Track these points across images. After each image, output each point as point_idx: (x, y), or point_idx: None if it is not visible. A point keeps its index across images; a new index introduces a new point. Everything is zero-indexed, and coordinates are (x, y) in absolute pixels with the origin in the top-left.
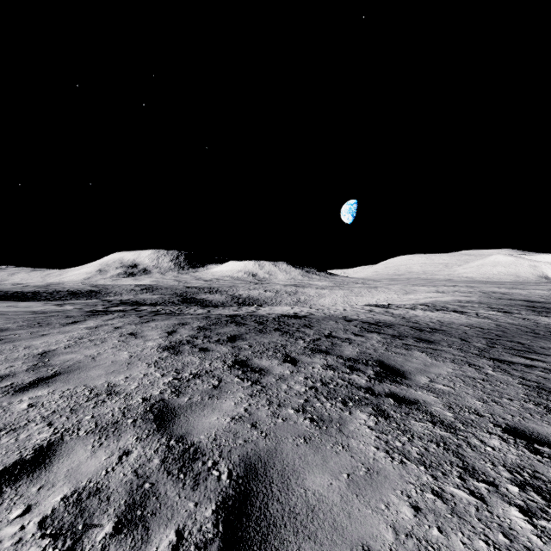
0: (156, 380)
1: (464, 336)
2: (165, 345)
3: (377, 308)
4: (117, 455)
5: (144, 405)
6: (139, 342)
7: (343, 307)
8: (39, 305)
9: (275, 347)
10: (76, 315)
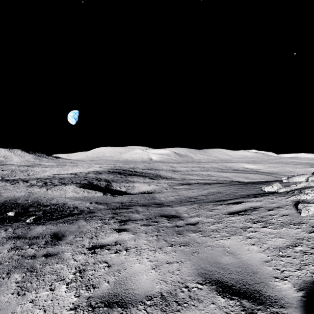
0: None
1: (53, 178)
2: None
3: (53, 175)
4: None
5: None
6: None
7: (41, 176)
8: None
9: (12, 181)
10: None
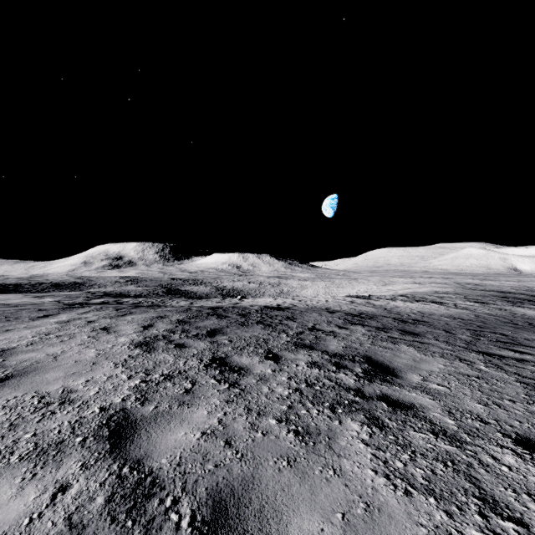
0: (120, 384)
1: (447, 327)
2: (138, 341)
3: (358, 299)
4: (51, 491)
5: (100, 416)
6: (110, 337)
7: (326, 299)
8: (17, 297)
9: (256, 342)
10: (49, 308)
